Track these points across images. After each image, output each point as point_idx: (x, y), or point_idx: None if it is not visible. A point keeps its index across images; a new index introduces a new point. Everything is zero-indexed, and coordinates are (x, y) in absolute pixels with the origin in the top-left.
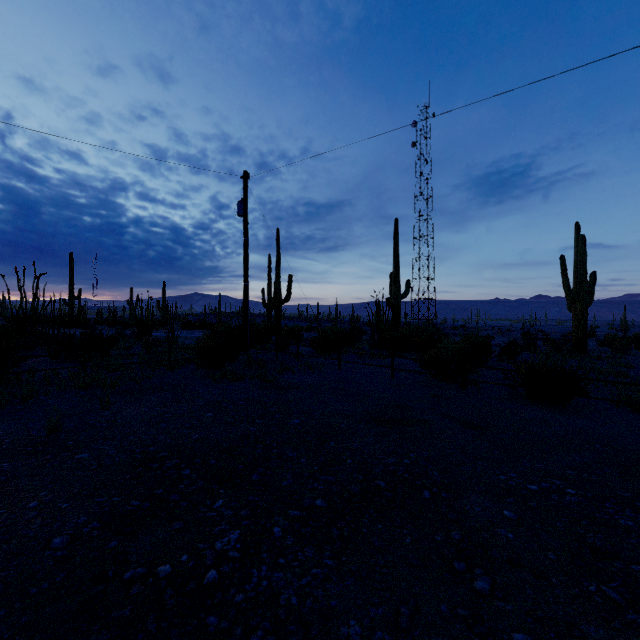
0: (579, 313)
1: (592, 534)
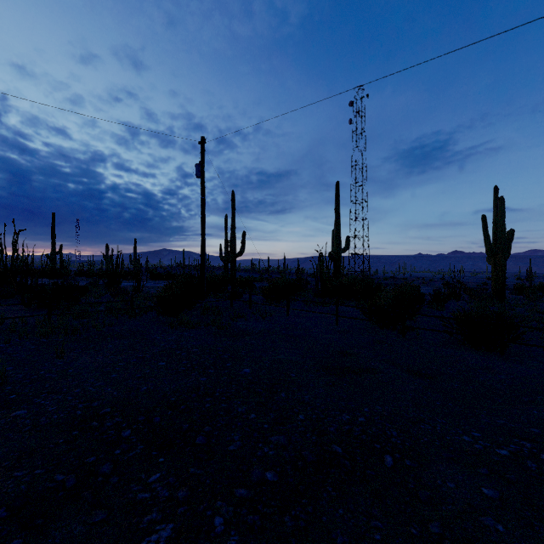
0: (498, 265)
1: None
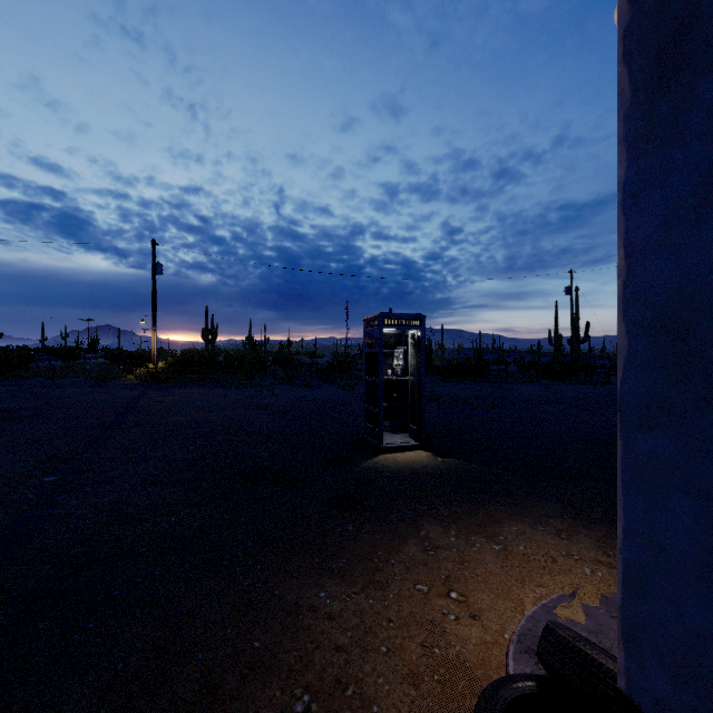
0: None
1: None
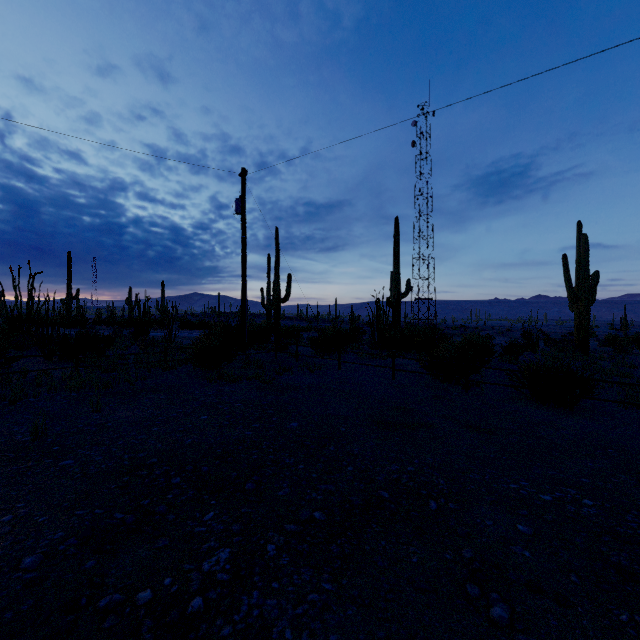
0: (581, 313)
1: (616, 552)
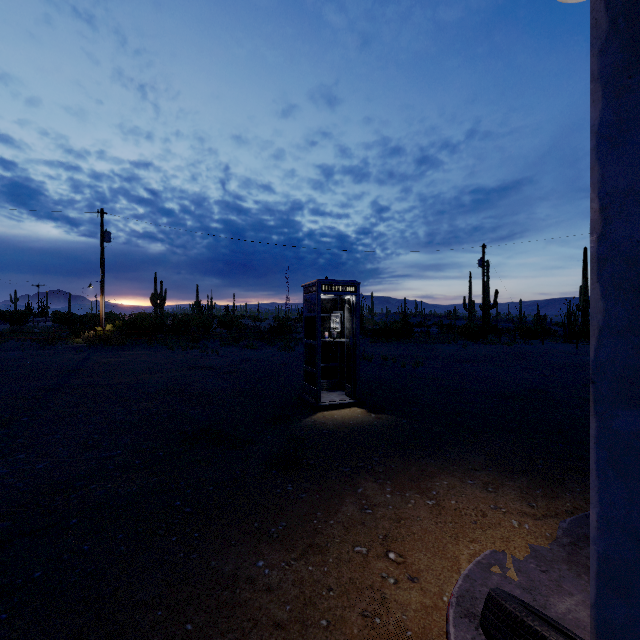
0: None
1: None
